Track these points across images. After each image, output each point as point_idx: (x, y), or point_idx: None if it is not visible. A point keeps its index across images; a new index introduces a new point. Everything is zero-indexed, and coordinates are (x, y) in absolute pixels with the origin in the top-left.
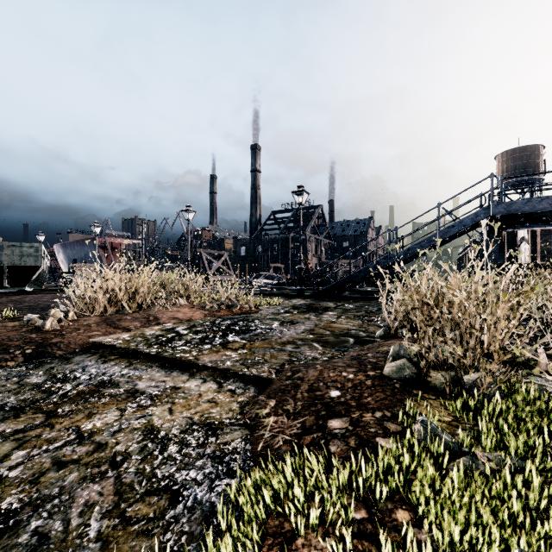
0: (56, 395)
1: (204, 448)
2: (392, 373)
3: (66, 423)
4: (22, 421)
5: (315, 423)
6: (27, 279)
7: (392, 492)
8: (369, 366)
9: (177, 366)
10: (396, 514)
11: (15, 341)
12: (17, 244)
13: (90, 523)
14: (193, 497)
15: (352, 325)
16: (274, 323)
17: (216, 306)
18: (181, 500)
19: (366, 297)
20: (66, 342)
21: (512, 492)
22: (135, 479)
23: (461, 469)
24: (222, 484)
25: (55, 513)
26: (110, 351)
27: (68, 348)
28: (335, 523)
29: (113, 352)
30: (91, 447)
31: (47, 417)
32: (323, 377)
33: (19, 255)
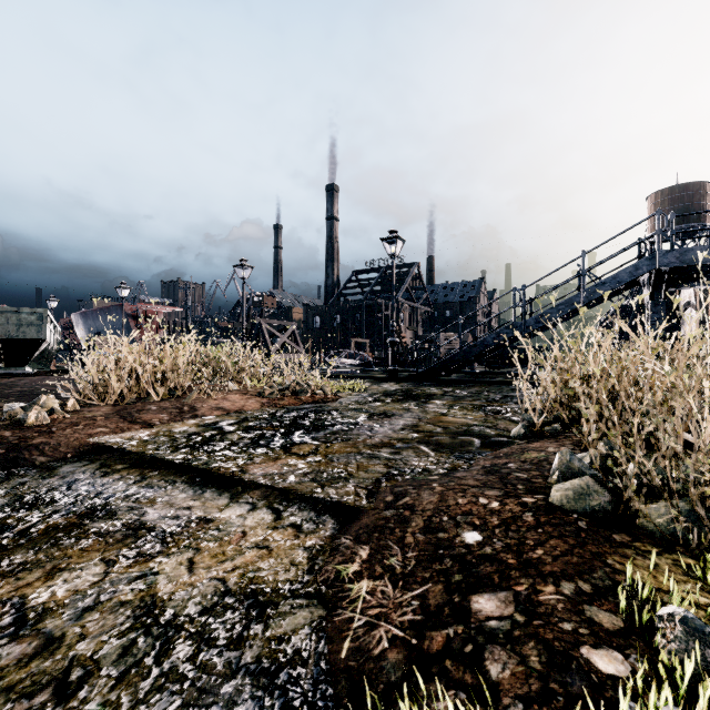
0: (10, 532)
1: (241, 651)
2: (566, 500)
3: (6, 591)
4: None
5: (446, 602)
6: (27, 357)
7: None
8: (521, 487)
9: (213, 482)
10: None
11: None
12: (14, 309)
13: None
14: None
15: (472, 419)
16: (360, 415)
17: (277, 392)
18: None
19: (483, 380)
20: (54, 444)
21: None
22: None
23: None
24: None
25: None
26: (118, 457)
27: (56, 452)
28: None
29: (122, 458)
30: (32, 645)
31: None
32: (446, 505)
33: (16, 324)
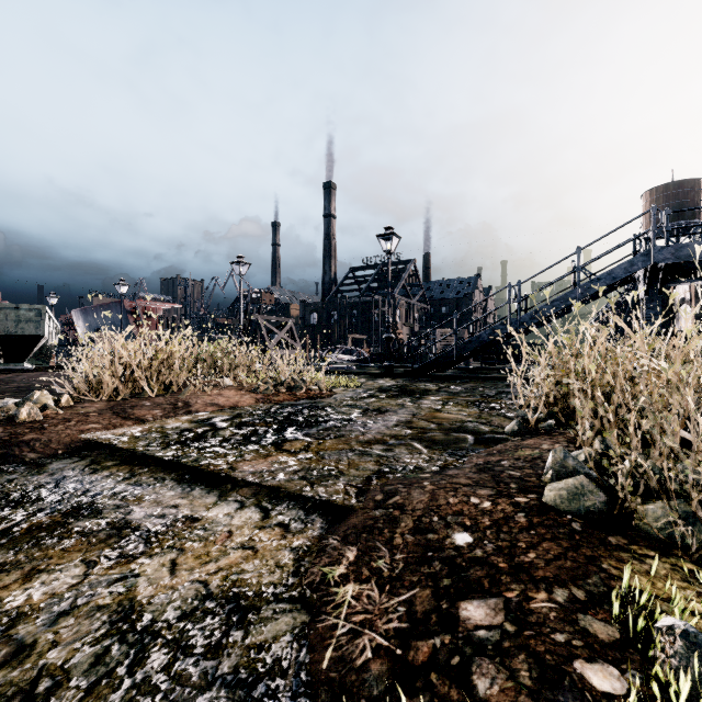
0: None
1: (218, 660)
2: (560, 500)
3: None
4: None
5: (433, 608)
6: (26, 353)
7: None
8: (513, 486)
9: (202, 480)
10: None
11: None
12: (12, 306)
13: None
14: None
15: (466, 415)
16: (354, 411)
17: (272, 388)
18: None
19: (478, 376)
20: (45, 440)
21: None
22: None
23: None
24: None
25: None
26: (109, 453)
27: (47, 448)
28: None
29: (113, 455)
30: (2, 653)
31: None
32: (437, 505)
33: (15, 320)
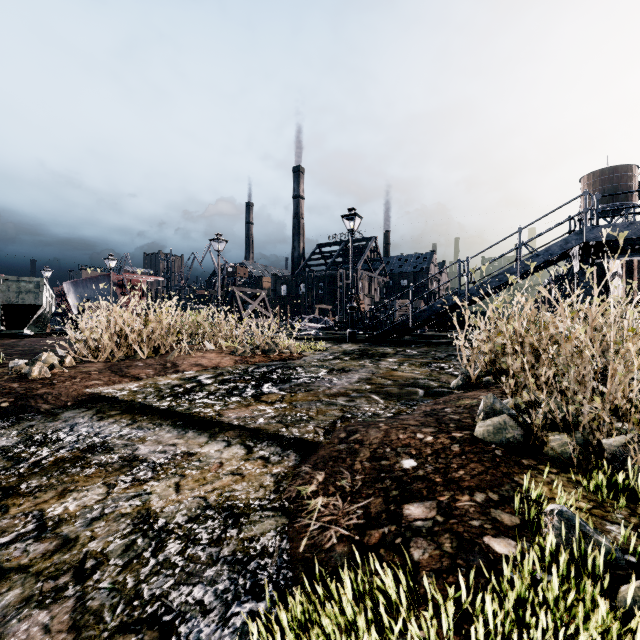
0: (25, 463)
1: (220, 547)
2: (487, 434)
3: (27, 506)
4: None
5: (384, 510)
6: (25, 321)
7: None
8: (452, 426)
9: (194, 425)
10: None
11: None
12: (14, 278)
13: None
14: (194, 636)
15: (418, 373)
16: (321, 370)
17: (249, 351)
18: None
19: (432, 341)
20: (56, 394)
21: None
22: (107, 602)
23: None
24: (242, 611)
25: None
26: (112, 405)
27: (58, 400)
28: None
29: (115, 406)
30: (53, 544)
31: (2, 496)
32: (389, 440)
33: (16, 292)
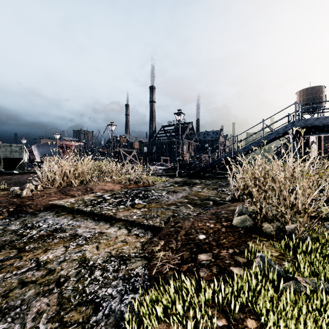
0: (26, 237)
1: (118, 273)
2: (238, 223)
3: (30, 256)
4: (2, 254)
5: (189, 257)
6: (14, 166)
7: (243, 306)
8: (223, 219)
9: (103, 219)
10: (246, 322)
11: (3, 203)
12: (9, 145)
13: (39, 326)
14: (109, 307)
15: (211, 193)
16: (163, 192)
17: (128, 182)
18: (101, 309)
19: (219, 176)
20: (35, 204)
21: (327, 308)
22: (72, 294)
23: (291, 291)
24: (128, 298)
25: (16, 319)
26: (62, 209)
27: (36, 207)
28: (204, 328)
29: (64, 210)
30: (45, 272)
31: (18, 252)
32: (194, 226)
33: (10, 151)
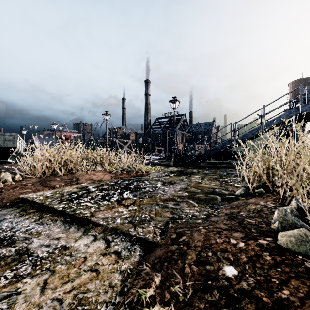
0: None
1: None
2: (291, 244)
3: None
4: None
5: None
6: (8, 155)
7: None
8: (254, 231)
9: (77, 221)
10: None
11: None
12: (2, 133)
13: None
14: None
15: (214, 185)
16: (158, 183)
17: (119, 171)
18: None
19: (216, 166)
20: (1, 198)
21: None
22: None
23: None
24: None
25: None
26: (33, 205)
27: (1, 202)
28: None
29: (34, 206)
30: None
31: None
32: (209, 243)
33: (3, 140)
